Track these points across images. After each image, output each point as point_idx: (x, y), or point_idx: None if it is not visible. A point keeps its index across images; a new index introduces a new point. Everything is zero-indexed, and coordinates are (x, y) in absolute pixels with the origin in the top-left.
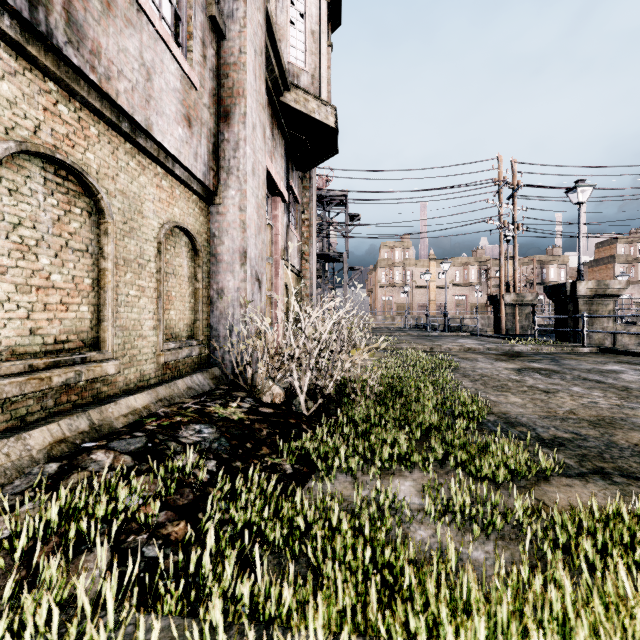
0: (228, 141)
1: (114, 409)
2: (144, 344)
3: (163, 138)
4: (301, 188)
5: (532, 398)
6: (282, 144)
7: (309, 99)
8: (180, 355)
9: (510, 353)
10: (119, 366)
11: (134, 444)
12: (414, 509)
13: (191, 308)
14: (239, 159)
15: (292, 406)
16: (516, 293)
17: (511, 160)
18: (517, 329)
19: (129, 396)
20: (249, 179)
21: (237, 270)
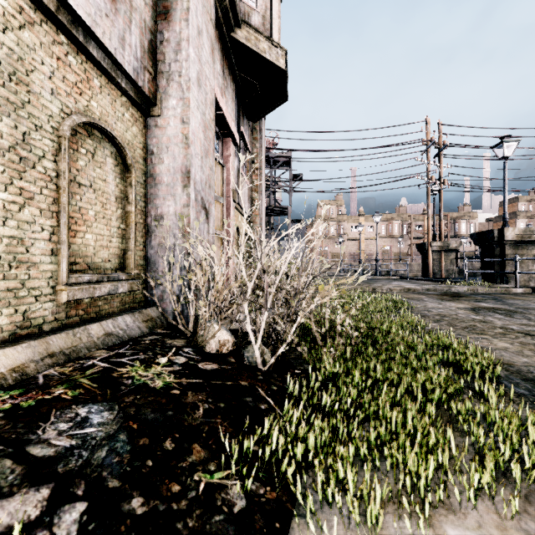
0: (168, 42)
1: None
2: (32, 274)
3: None
4: (251, 139)
5: (521, 342)
6: (233, 88)
7: (260, 39)
8: (97, 291)
9: (449, 293)
10: None
11: None
12: None
13: (120, 235)
14: (181, 63)
15: (243, 358)
16: (442, 241)
17: (438, 122)
18: (443, 273)
19: None
20: (193, 88)
21: (179, 193)
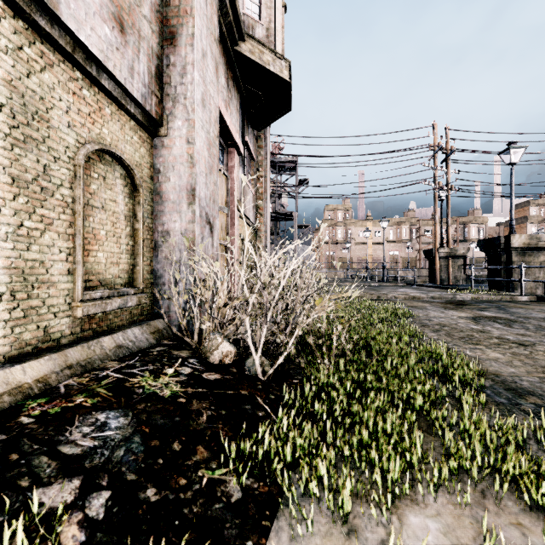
0: (174, 66)
1: None
2: (51, 293)
3: (78, 28)
4: (256, 147)
5: (513, 353)
6: (237, 98)
7: (264, 51)
8: (109, 306)
9: (454, 301)
10: None
11: None
12: None
13: (129, 251)
14: (186, 85)
15: (245, 368)
16: (449, 247)
17: (445, 127)
18: (450, 279)
19: (13, 366)
20: (198, 109)
21: (184, 210)
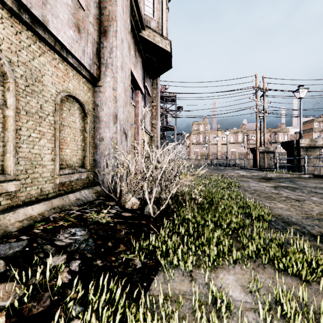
0: (106, 48)
1: (11, 217)
2: (44, 170)
3: (57, 33)
4: (152, 88)
5: (291, 204)
6: (141, 62)
7: (156, 35)
8: (72, 178)
9: (265, 178)
10: (19, 185)
11: (14, 248)
12: (243, 308)
13: (82, 149)
14: (112, 58)
15: (144, 211)
16: (265, 146)
17: (262, 76)
18: (265, 165)
19: (27, 206)
20: (119, 71)
21: (111, 126)
